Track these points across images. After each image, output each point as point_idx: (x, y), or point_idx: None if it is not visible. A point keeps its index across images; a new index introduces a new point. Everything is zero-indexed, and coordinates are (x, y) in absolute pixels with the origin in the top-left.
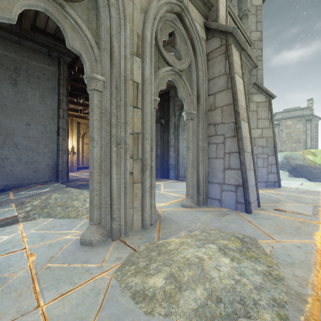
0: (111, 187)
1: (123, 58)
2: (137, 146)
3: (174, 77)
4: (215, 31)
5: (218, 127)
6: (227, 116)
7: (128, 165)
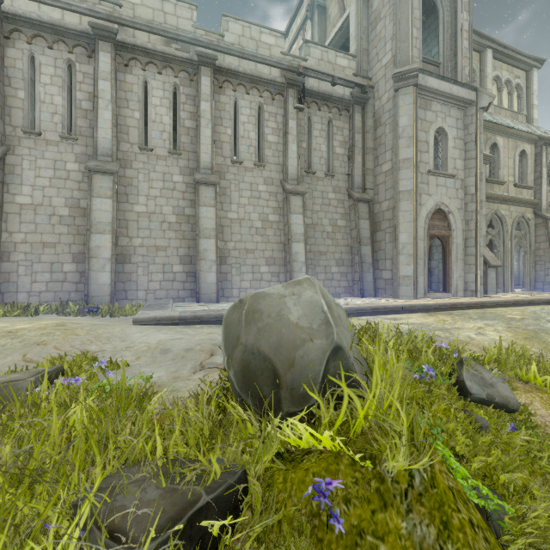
0: (504, 279)
1: (507, 244)
2: (509, 267)
3: (519, 240)
4: (540, 216)
5: (541, 257)
6: (546, 253)
7: (509, 273)
